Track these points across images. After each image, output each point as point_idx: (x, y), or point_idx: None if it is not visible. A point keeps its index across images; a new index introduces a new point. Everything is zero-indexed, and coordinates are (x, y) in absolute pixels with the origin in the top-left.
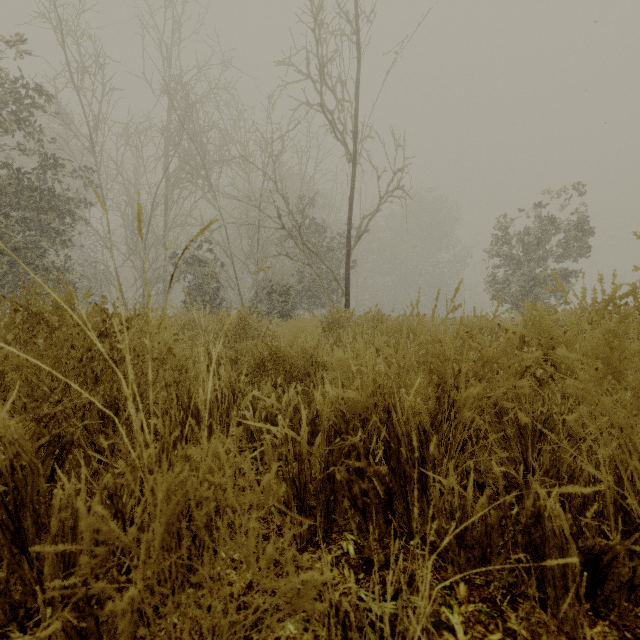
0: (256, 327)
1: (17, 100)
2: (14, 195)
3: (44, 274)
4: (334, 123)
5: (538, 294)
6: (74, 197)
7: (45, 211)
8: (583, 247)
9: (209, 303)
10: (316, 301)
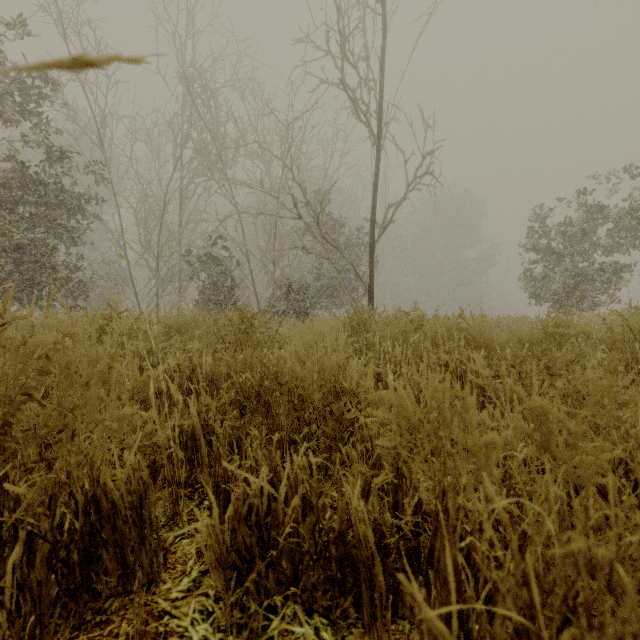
0: (266, 329)
1: (22, 90)
2: (21, 190)
3: (51, 272)
4: (356, 102)
5: (584, 291)
6: (84, 193)
7: (52, 206)
8: (638, 238)
9: (224, 303)
10: (335, 300)
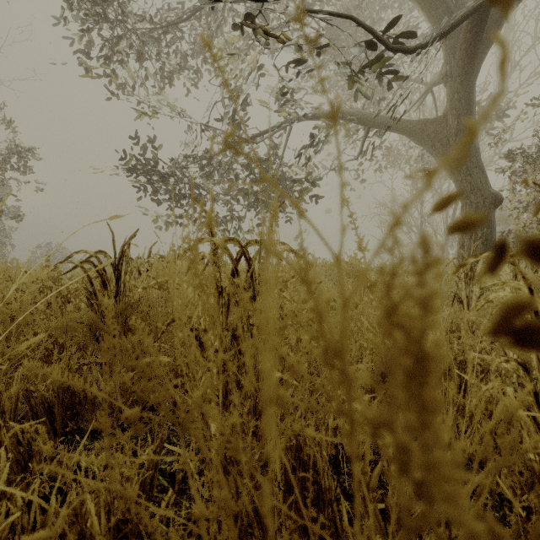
0: None
1: None
2: None
3: None
4: None
5: None
6: None
7: None
8: None
9: None
10: None
